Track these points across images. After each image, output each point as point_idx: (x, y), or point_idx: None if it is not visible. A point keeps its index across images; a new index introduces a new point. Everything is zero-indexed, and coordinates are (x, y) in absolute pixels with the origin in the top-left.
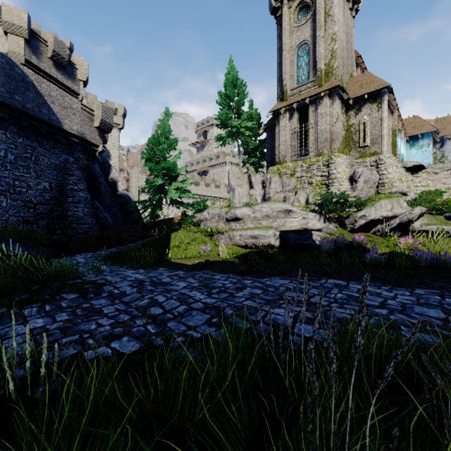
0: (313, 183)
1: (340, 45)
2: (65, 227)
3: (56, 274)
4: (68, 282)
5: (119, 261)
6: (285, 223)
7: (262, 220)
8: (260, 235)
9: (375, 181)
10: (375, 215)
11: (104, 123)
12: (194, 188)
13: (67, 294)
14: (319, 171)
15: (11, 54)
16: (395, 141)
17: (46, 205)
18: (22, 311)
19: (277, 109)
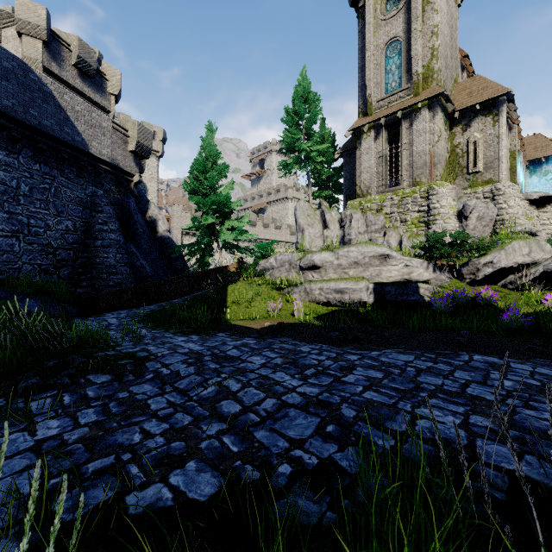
0: (408, 221)
1: (442, 41)
2: (92, 277)
3: (80, 341)
4: (96, 355)
5: (162, 322)
6: (381, 273)
7: (349, 269)
8: (347, 288)
9: (493, 217)
10: (506, 262)
11: (141, 146)
12: (249, 229)
13: (95, 375)
14: (416, 205)
15: (26, 61)
16: (514, 166)
17: (69, 250)
18: (27, 406)
19: (358, 127)
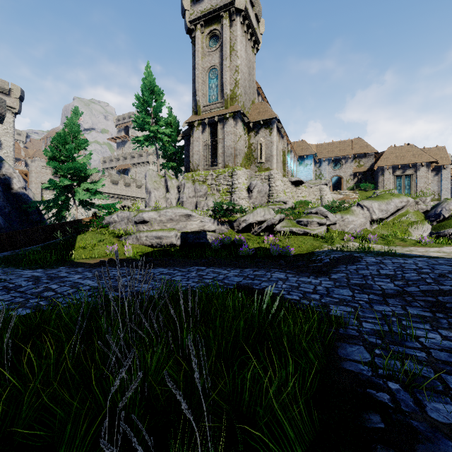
0: (221, 191)
1: (242, 76)
2: None
3: None
4: None
5: (14, 263)
6: (186, 226)
7: (167, 223)
8: (163, 235)
9: (266, 192)
10: (252, 220)
11: None
12: (111, 187)
13: None
14: (225, 181)
15: None
16: (285, 160)
17: None
18: None
19: (191, 121)
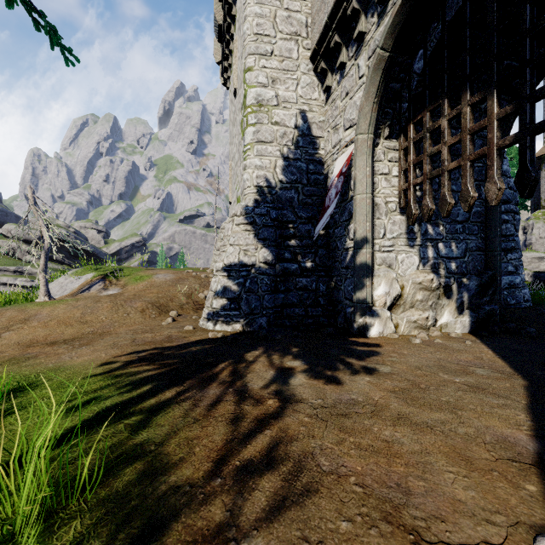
0: None
1: None
2: None
3: None
4: None
5: None
6: (539, 266)
7: None
8: None
9: None
10: None
11: None
12: None
13: None
14: None
15: None
16: None
17: None
18: None
19: (542, 154)
